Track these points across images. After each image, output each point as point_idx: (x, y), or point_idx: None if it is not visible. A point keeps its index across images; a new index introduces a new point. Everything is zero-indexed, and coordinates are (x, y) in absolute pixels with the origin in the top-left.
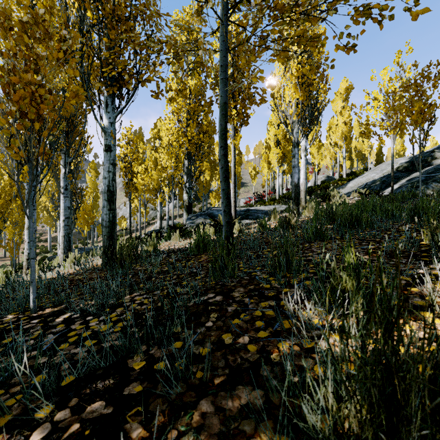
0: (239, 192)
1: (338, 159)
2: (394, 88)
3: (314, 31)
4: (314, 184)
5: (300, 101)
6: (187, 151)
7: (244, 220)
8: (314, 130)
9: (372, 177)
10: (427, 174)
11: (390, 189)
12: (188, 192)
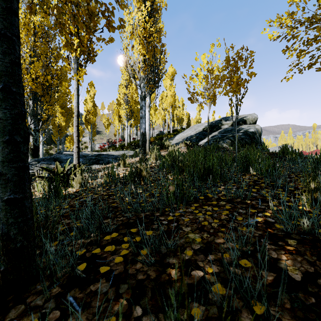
0: (95, 138)
1: (167, 120)
2: (213, 67)
3: (158, 0)
4: (152, 136)
5: (147, 58)
6: (31, 90)
7: (94, 165)
8: (152, 98)
9: (189, 133)
10: (222, 133)
11: (202, 142)
12: (34, 135)
